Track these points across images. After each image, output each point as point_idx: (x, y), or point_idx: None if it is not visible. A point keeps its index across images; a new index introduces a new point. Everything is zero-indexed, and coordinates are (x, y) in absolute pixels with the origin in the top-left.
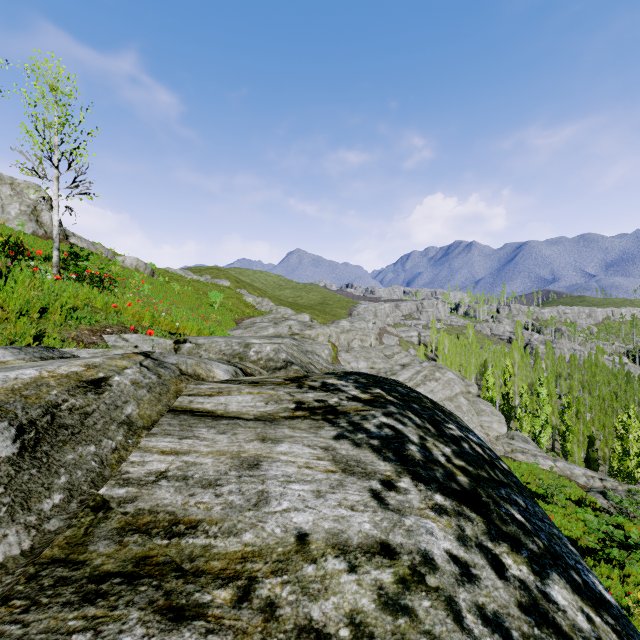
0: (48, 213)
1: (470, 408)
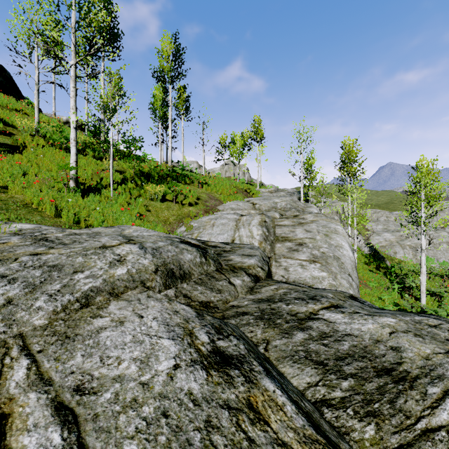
0: (247, 173)
1: (447, 249)
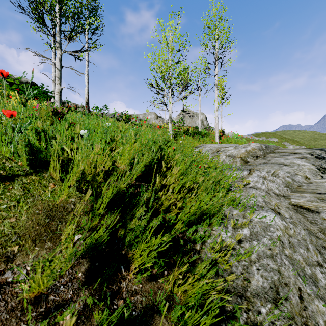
0: (205, 121)
1: None
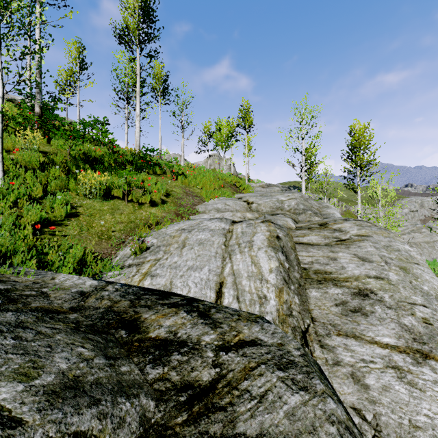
0: (233, 167)
1: None
